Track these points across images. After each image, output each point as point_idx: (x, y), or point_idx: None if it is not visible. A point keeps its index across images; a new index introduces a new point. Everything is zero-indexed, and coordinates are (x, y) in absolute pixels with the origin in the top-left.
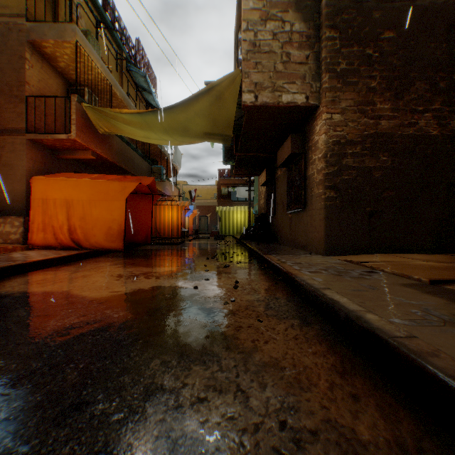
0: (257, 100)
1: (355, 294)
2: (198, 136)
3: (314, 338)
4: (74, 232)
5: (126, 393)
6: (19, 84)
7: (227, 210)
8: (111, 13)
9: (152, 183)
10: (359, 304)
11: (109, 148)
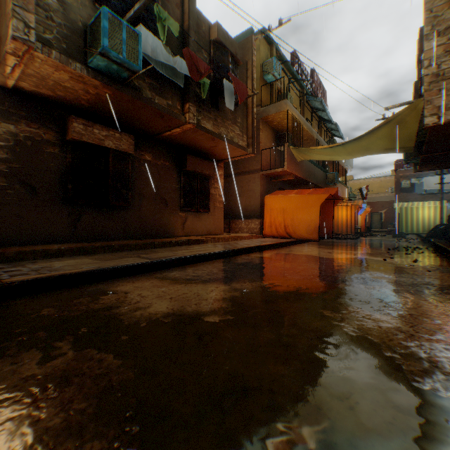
0: (438, 120)
1: None
2: (378, 152)
3: None
4: (287, 228)
5: (368, 274)
6: (256, 144)
7: (408, 207)
8: (296, 66)
9: (335, 192)
10: None
11: (301, 170)
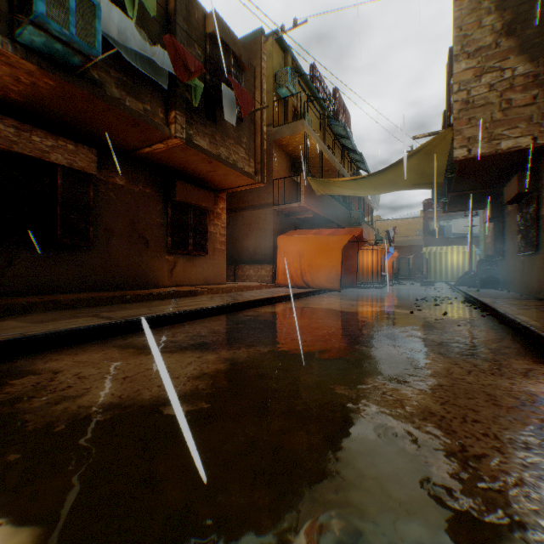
0: (469, 153)
1: (538, 317)
2: (406, 187)
3: (492, 333)
4: (304, 275)
5: (394, 331)
6: (268, 173)
7: (437, 251)
8: (316, 82)
9: (359, 233)
10: (532, 320)
11: (321, 206)
